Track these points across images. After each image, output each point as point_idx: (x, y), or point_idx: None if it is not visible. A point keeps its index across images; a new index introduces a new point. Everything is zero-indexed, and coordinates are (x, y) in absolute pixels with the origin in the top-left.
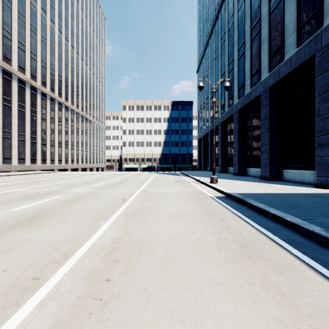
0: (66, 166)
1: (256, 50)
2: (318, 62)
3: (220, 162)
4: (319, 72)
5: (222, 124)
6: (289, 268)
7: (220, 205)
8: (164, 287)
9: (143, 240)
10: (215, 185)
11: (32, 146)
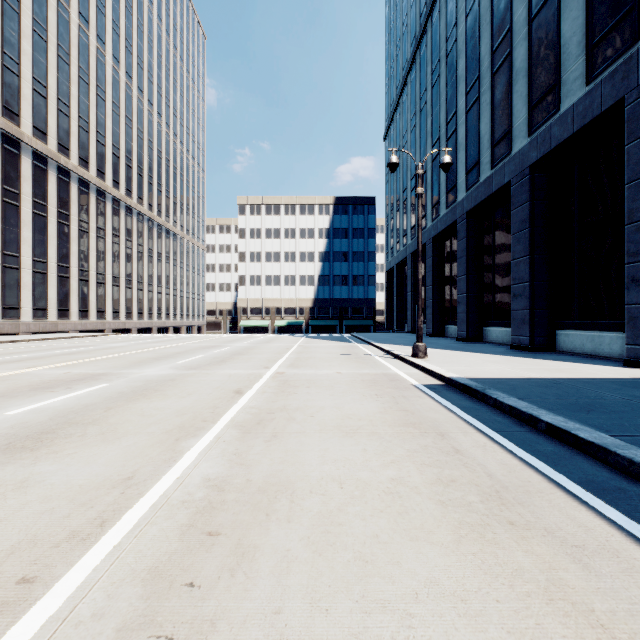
0: (127, 323)
1: (503, 93)
2: (630, 114)
3: (430, 316)
4: (633, 133)
5: (434, 241)
6: (603, 552)
7: (436, 404)
8: (321, 603)
9: (275, 483)
10: (423, 361)
11: (60, 285)
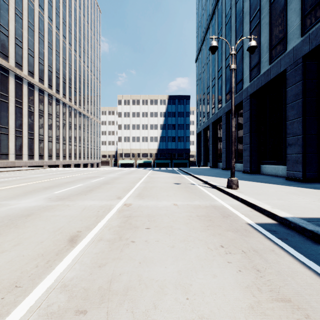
0: (56, 162)
1: (279, 13)
2: None
3: (224, 158)
4: None
5: (227, 114)
6: None
7: (312, 276)
8: None
9: None
10: (239, 193)
11: (16, 140)
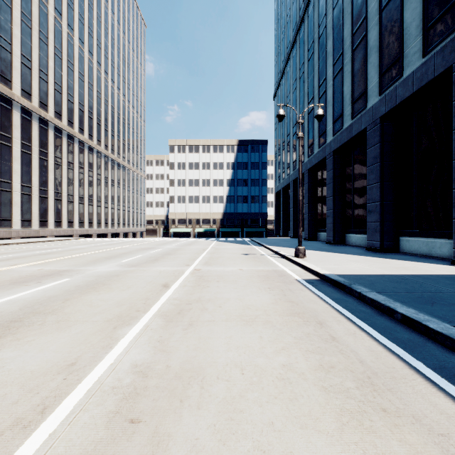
0: (89, 230)
1: (360, 64)
2: None
3: (306, 225)
4: None
5: (309, 171)
6: None
7: (314, 296)
8: None
9: (189, 369)
10: (303, 260)
11: (41, 203)
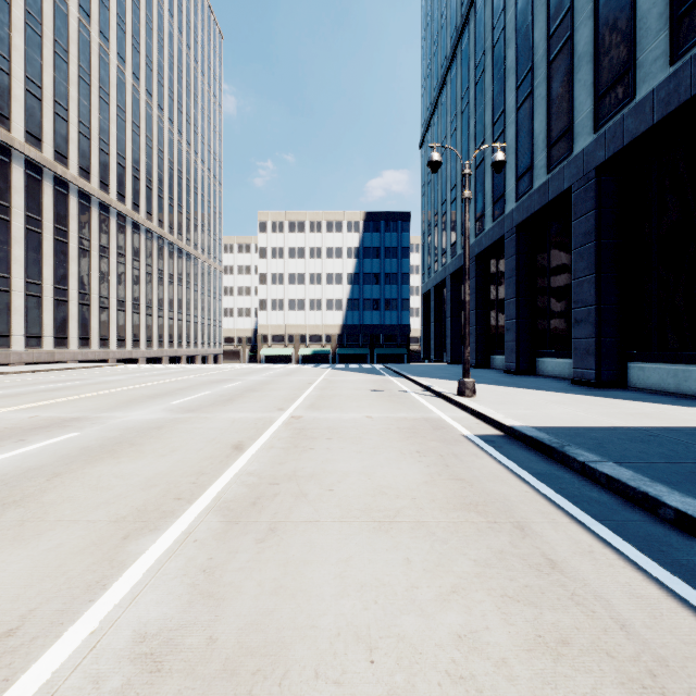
0: (134, 352)
1: (562, 84)
2: None
3: (473, 344)
4: None
5: (478, 259)
6: None
7: (500, 468)
8: None
9: (256, 647)
10: (472, 401)
11: (57, 309)
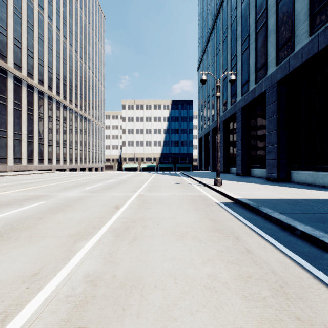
0: (64, 166)
1: (262, 43)
2: None
3: (222, 162)
4: None
5: (224, 123)
6: None
7: (230, 216)
8: None
9: (132, 278)
10: (220, 188)
11: (28, 146)
